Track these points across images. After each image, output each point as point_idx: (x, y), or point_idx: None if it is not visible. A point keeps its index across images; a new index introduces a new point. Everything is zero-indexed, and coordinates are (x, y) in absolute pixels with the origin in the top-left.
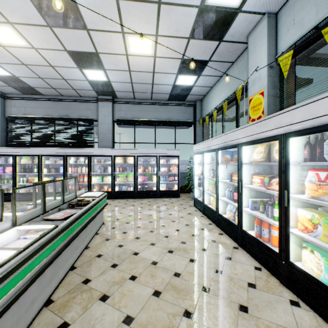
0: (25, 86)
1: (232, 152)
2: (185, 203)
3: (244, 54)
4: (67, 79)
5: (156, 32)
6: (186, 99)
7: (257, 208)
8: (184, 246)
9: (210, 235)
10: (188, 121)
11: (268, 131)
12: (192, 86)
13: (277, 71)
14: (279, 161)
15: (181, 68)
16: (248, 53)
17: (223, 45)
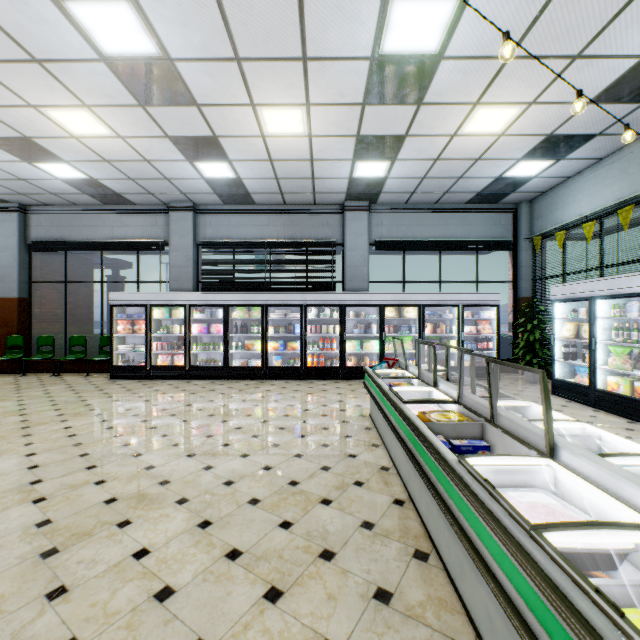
0: (240, 192)
1: None
2: (526, 389)
3: None
4: (317, 178)
5: (534, 99)
6: (501, 200)
7: None
8: None
9: None
10: (504, 241)
11: None
12: (532, 178)
13: None
14: None
15: (533, 150)
16: None
17: None
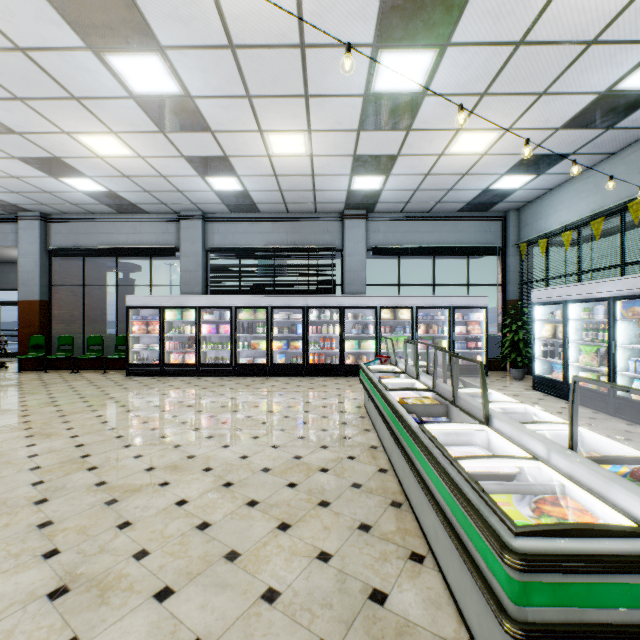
0: (246, 202)
1: None
2: (511, 385)
3: None
4: (318, 190)
5: (510, 125)
6: (490, 209)
7: None
8: None
9: (615, 425)
10: (494, 247)
11: None
12: (516, 190)
13: None
14: None
15: (515, 167)
16: None
17: (610, 133)
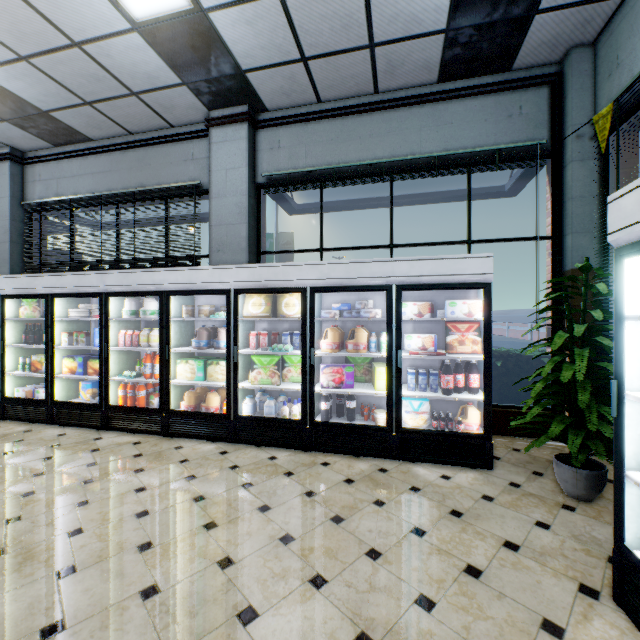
0: (29, 111)
1: None
2: (536, 534)
3: None
4: (83, 43)
5: None
6: (517, 55)
7: None
8: None
9: None
10: (529, 146)
11: None
12: None
13: None
14: None
15: None
16: None
17: None
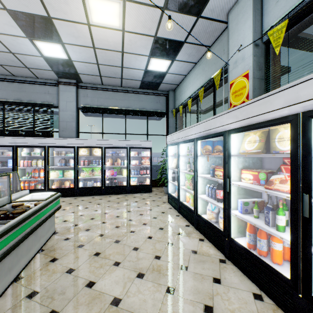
0: None
1: (214, 142)
2: (158, 199)
3: (222, 36)
4: (15, 53)
5: None
6: (158, 88)
7: (248, 211)
8: (158, 263)
9: (190, 242)
10: (161, 112)
11: (273, 111)
12: (166, 73)
13: (263, 51)
14: (291, 151)
15: (153, 50)
16: (228, 32)
17: (201, 23)
